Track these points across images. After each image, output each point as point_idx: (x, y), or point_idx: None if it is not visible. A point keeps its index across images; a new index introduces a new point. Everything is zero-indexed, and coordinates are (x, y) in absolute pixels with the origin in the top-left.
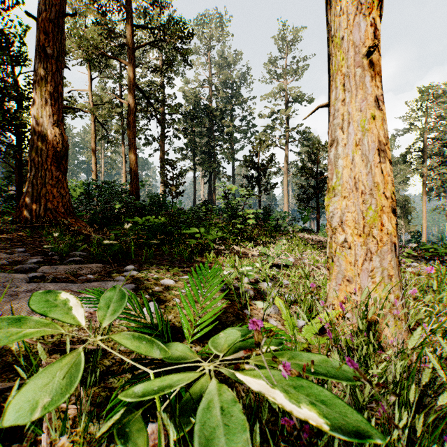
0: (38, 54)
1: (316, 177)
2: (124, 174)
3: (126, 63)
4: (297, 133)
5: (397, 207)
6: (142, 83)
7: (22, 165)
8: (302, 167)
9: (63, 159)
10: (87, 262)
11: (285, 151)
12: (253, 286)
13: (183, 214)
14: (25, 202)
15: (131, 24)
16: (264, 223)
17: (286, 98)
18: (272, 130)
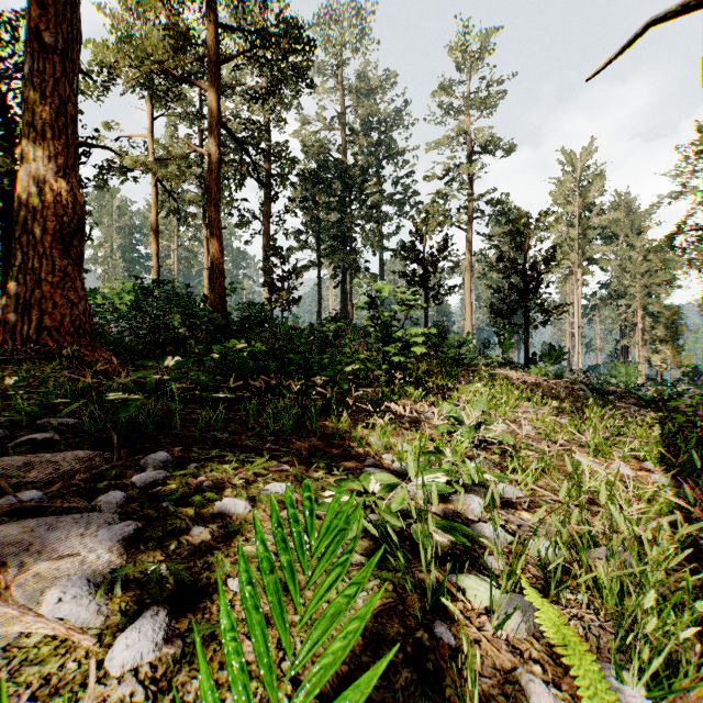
0: (29, 46)
1: (524, 273)
2: (206, 274)
3: (204, 85)
4: (486, 204)
5: (658, 325)
6: (233, 125)
7: (12, 251)
8: (500, 257)
9: (74, 237)
10: (64, 445)
11: (467, 234)
12: (454, 535)
13: (298, 337)
14: (5, 315)
15: (212, 19)
16: (435, 353)
17: (468, 147)
18: (446, 200)
